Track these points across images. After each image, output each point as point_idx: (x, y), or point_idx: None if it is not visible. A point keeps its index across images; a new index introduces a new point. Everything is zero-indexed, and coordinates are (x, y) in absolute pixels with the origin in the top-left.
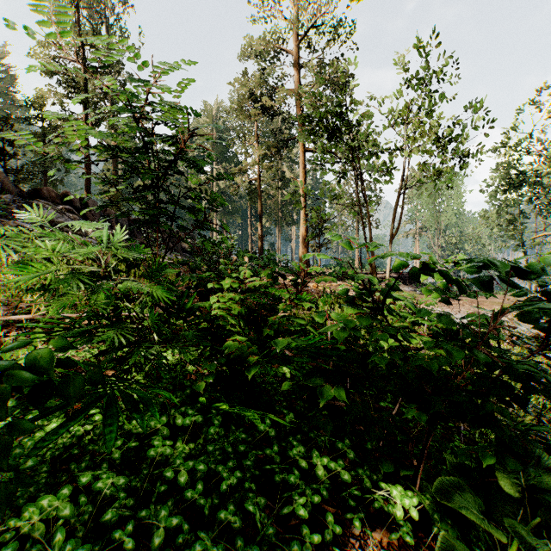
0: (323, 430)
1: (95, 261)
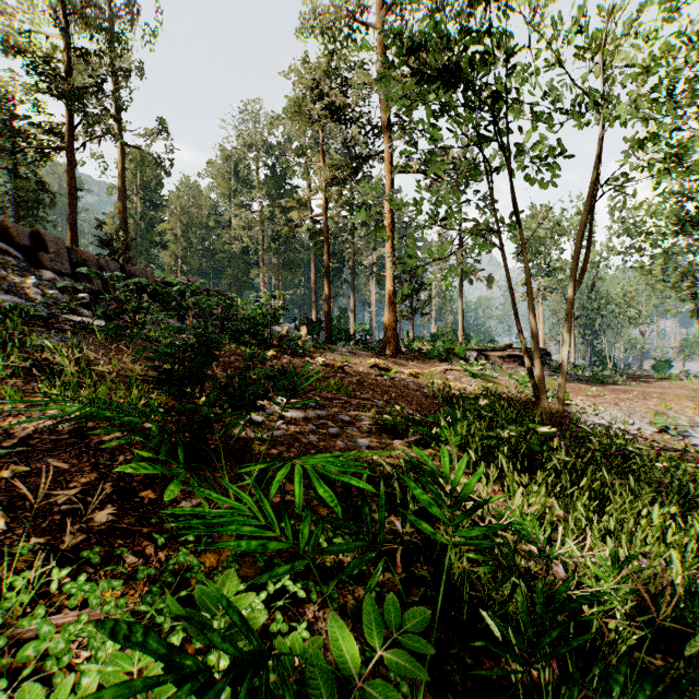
0: None
1: None
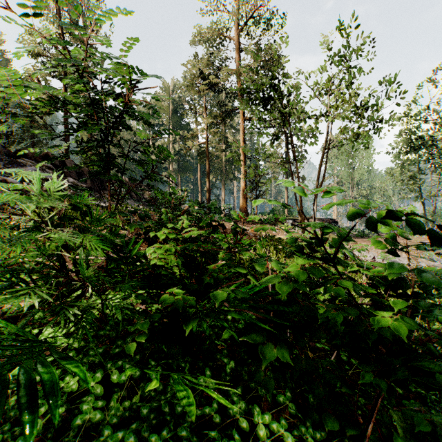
0: (265, 391)
1: (50, 210)
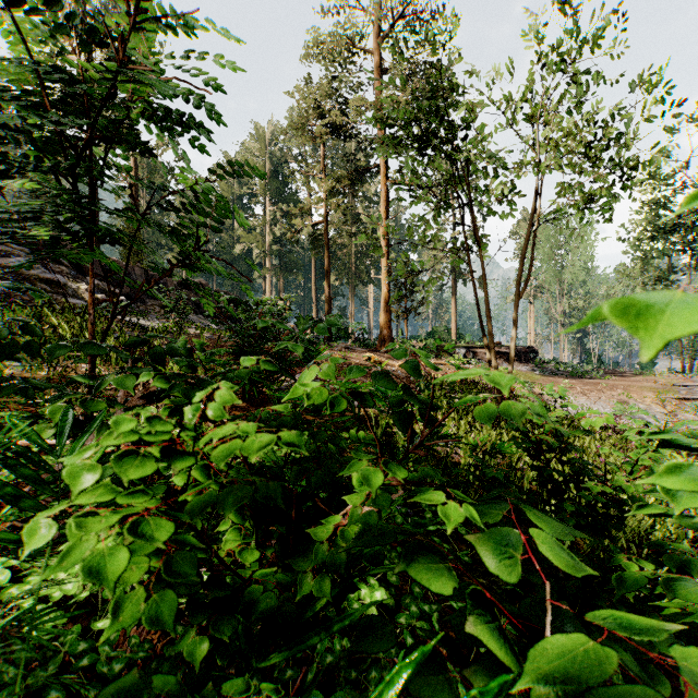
0: None
1: None
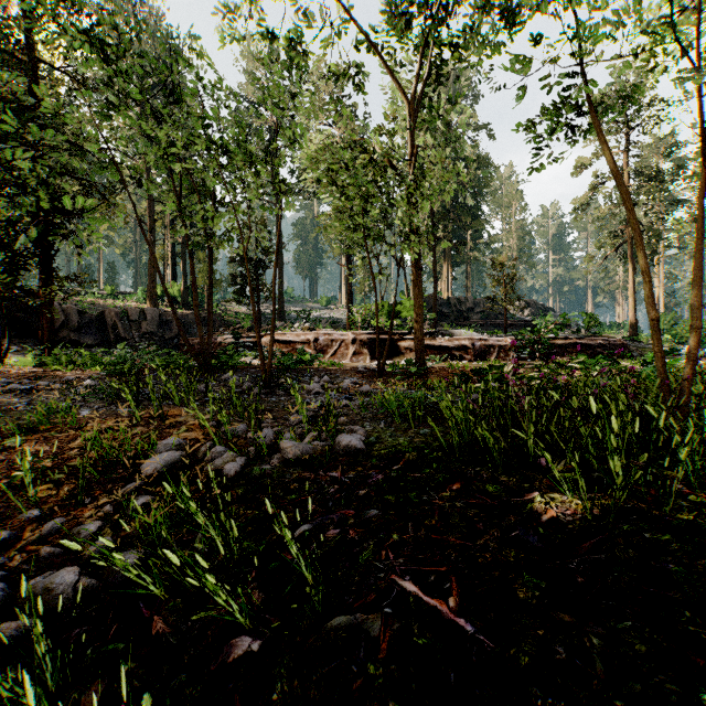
0: None
1: None
